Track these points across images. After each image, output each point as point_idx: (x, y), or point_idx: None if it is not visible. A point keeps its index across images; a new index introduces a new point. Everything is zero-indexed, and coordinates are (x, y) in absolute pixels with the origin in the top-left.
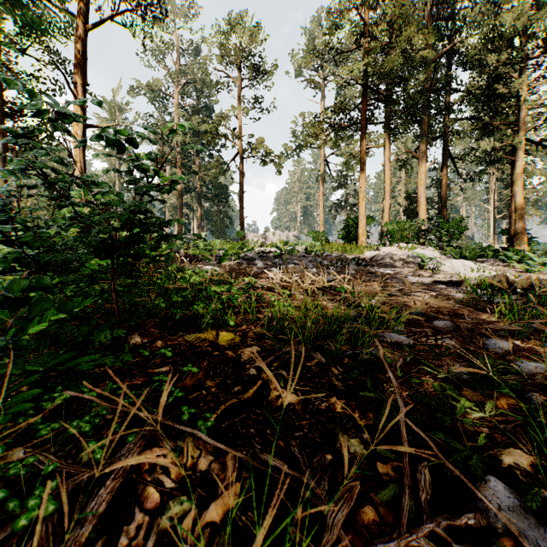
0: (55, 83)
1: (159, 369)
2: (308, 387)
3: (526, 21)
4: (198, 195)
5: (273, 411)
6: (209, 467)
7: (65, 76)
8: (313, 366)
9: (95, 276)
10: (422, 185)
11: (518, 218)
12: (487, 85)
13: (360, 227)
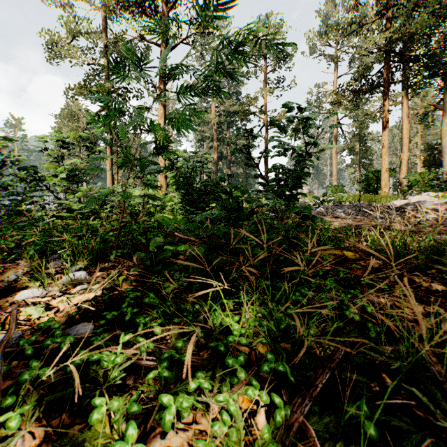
0: (138, 91)
1: (324, 268)
2: (445, 283)
3: None
4: (229, 161)
5: (433, 292)
6: (424, 310)
7: (154, 86)
8: (434, 273)
9: (224, 217)
10: (446, 136)
11: None
12: None
13: (382, 179)
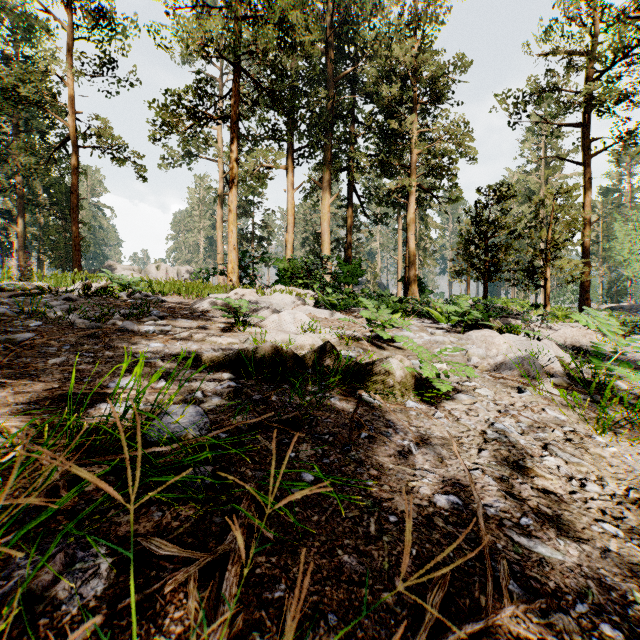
0: None
1: None
2: None
3: (416, 59)
4: (19, 198)
5: None
6: None
7: None
8: None
9: None
10: (326, 221)
11: (411, 265)
12: (385, 119)
13: (229, 261)
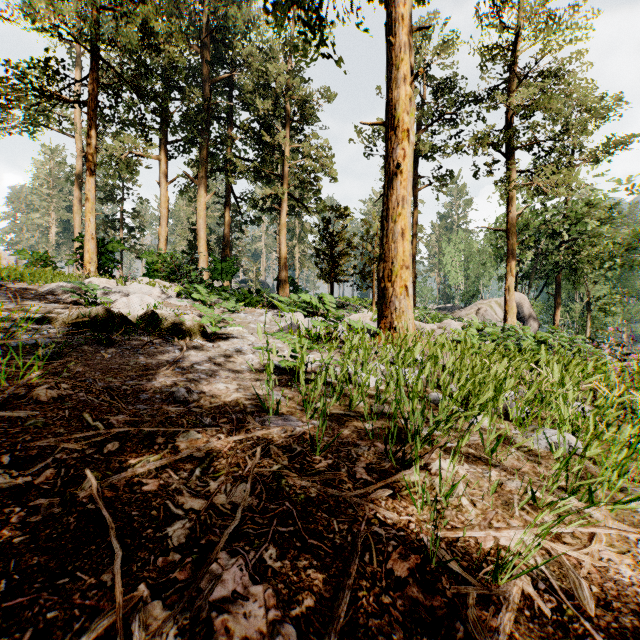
0: None
1: None
2: None
3: (285, 83)
4: None
5: None
6: None
7: None
8: None
9: None
10: (202, 218)
11: (283, 266)
12: (259, 130)
13: (86, 251)
